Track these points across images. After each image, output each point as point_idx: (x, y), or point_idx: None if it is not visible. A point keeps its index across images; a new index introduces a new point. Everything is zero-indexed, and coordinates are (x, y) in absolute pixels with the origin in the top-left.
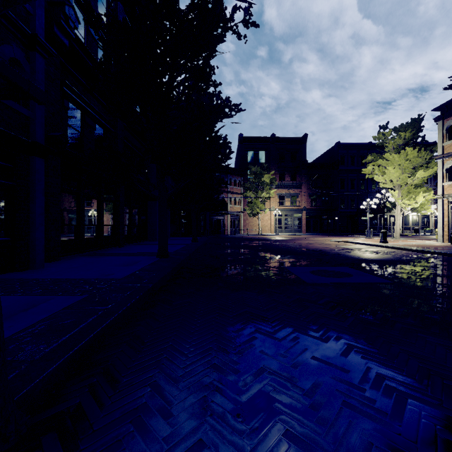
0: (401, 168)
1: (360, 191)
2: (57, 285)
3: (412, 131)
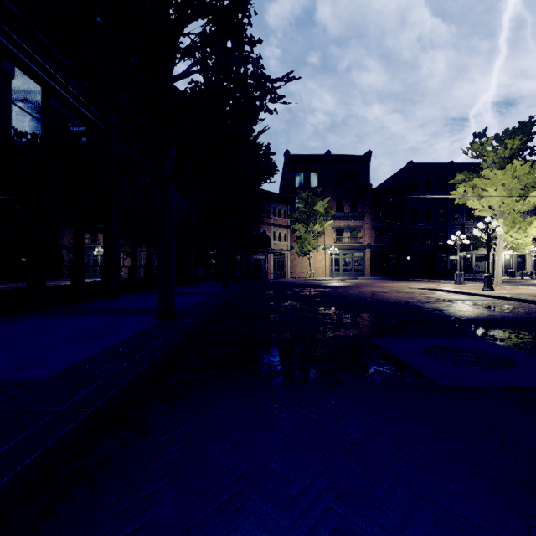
0: (506, 189)
1: (438, 223)
2: None
3: (519, 140)
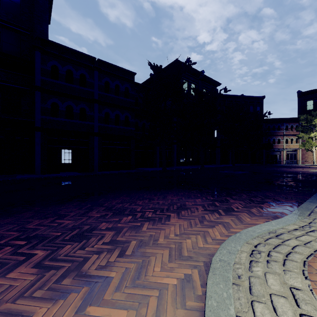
0: None
1: None
2: (175, 168)
3: None
